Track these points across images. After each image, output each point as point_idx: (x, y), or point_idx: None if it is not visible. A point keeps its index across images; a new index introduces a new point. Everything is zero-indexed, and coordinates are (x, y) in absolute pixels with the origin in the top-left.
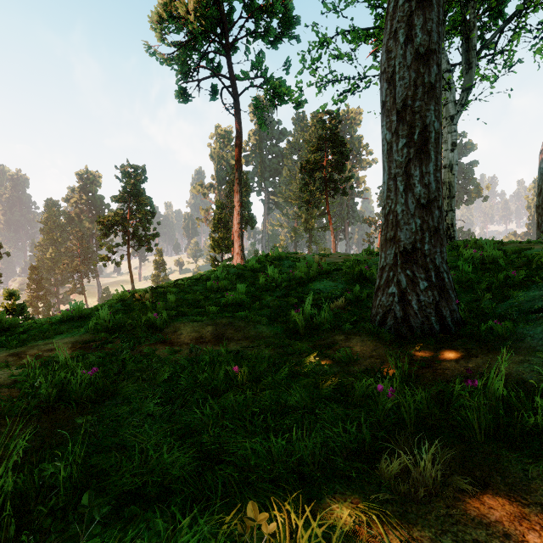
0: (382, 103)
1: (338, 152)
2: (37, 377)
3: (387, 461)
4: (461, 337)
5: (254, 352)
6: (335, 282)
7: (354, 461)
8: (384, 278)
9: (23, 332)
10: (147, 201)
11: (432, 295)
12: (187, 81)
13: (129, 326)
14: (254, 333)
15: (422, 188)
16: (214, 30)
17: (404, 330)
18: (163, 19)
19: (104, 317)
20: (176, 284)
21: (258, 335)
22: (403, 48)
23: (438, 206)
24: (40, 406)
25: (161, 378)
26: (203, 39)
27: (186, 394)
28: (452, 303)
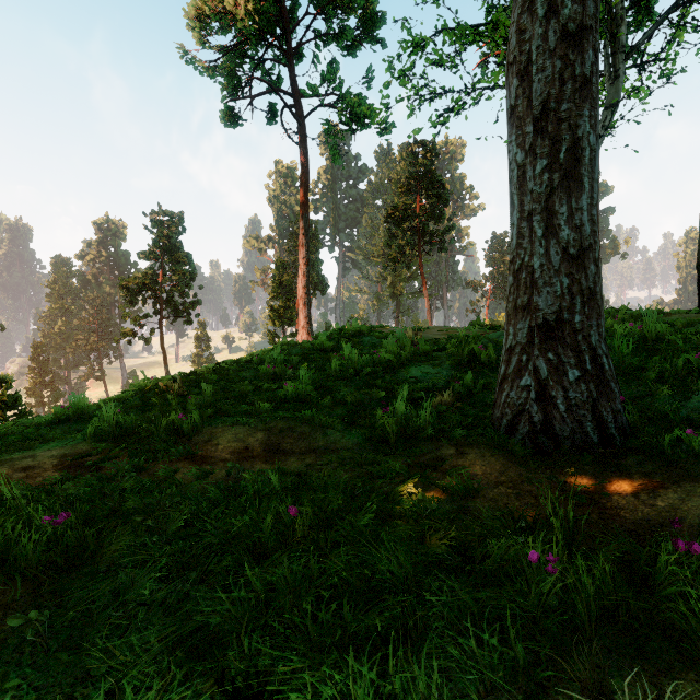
0: (510, 109)
1: (434, 195)
2: None
3: None
4: (632, 452)
5: (322, 475)
6: (437, 368)
7: None
8: (514, 364)
9: None
10: (185, 258)
11: (586, 390)
12: (235, 98)
13: (144, 431)
14: (324, 443)
15: (570, 232)
16: (271, 31)
17: (545, 441)
18: (203, 15)
19: (110, 419)
20: (218, 369)
21: (329, 446)
22: (543, 25)
23: (594, 258)
24: None
25: (175, 526)
26: (257, 42)
27: (211, 556)
28: (616, 401)
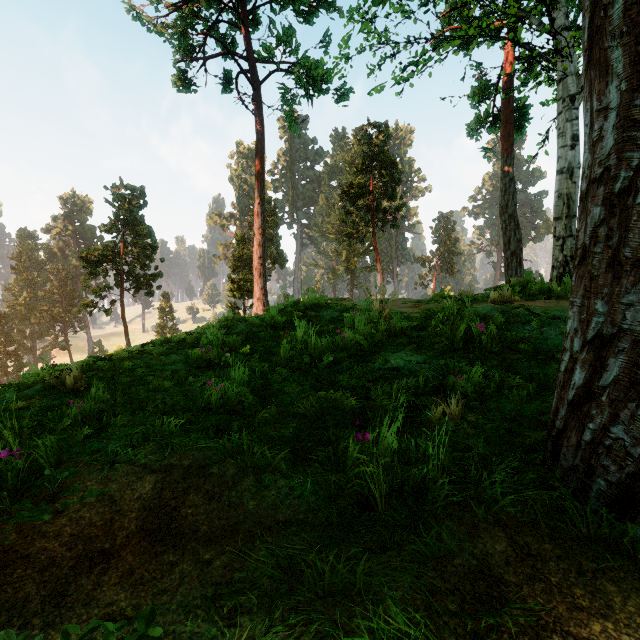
0: None
1: (387, 174)
2: None
3: None
4: None
5: None
6: (422, 355)
7: None
8: (616, 371)
9: None
10: (146, 231)
11: None
12: (186, 59)
13: None
14: (255, 508)
15: None
16: None
17: None
18: None
19: None
20: (140, 352)
21: (263, 516)
22: None
23: None
24: None
25: None
26: (209, 1)
27: None
28: None
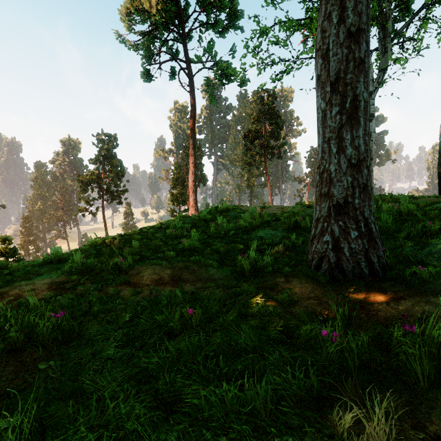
0: (317, 77)
1: (274, 123)
2: (9, 321)
3: (339, 414)
4: (388, 280)
5: (206, 293)
6: (275, 231)
7: (304, 408)
8: (319, 228)
9: (9, 273)
10: (118, 163)
11: (362, 243)
12: (150, 64)
13: (99, 269)
14: (207, 276)
15: (352, 150)
16: (172, 22)
17: (337, 274)
18: (130, 13)
19: (78, 261)
20: (141, 232)
21: (210, 277)
22: (336, 28)
23: (366, 166)
24: (9, 348)
25: (123, 320)
26: (163, 29)
27: (145, 336)
28: (379, 250)
